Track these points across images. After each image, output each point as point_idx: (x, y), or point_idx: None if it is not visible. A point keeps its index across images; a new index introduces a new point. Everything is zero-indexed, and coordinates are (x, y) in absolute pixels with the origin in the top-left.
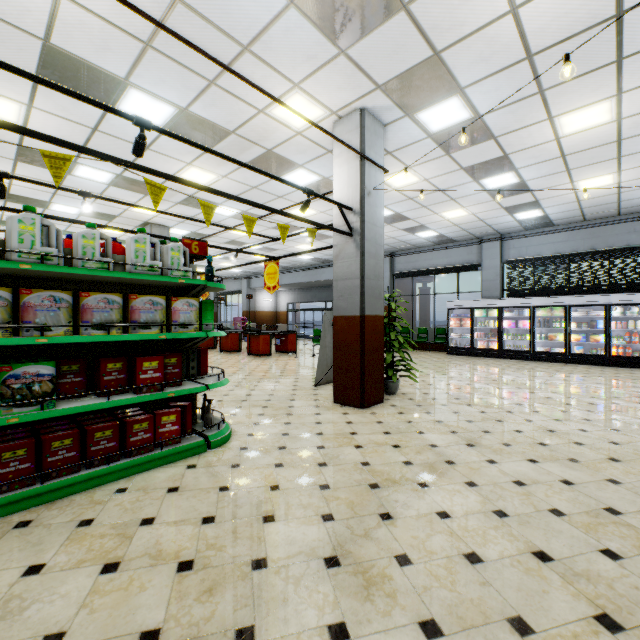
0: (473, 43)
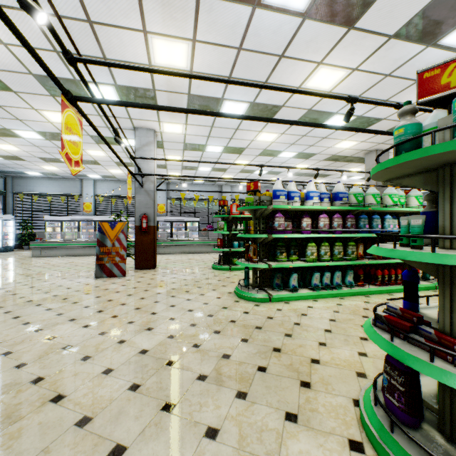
0: (161, 151)
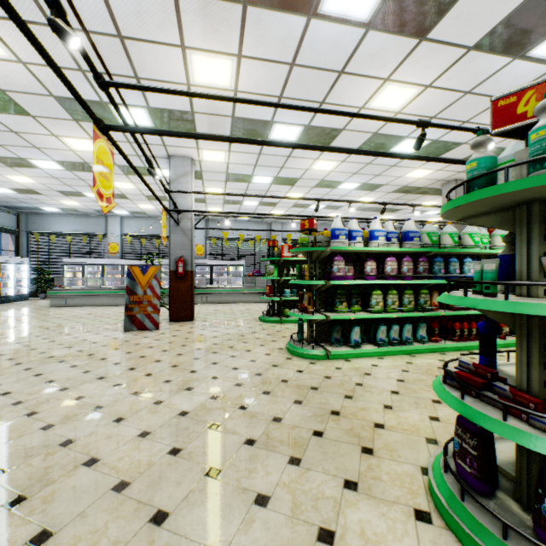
0: (199, 183)
